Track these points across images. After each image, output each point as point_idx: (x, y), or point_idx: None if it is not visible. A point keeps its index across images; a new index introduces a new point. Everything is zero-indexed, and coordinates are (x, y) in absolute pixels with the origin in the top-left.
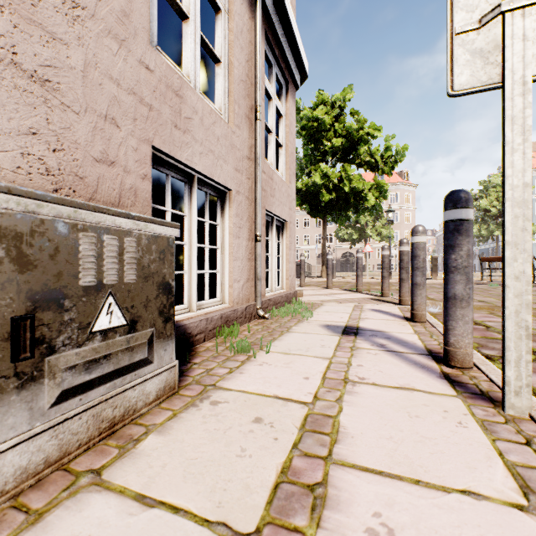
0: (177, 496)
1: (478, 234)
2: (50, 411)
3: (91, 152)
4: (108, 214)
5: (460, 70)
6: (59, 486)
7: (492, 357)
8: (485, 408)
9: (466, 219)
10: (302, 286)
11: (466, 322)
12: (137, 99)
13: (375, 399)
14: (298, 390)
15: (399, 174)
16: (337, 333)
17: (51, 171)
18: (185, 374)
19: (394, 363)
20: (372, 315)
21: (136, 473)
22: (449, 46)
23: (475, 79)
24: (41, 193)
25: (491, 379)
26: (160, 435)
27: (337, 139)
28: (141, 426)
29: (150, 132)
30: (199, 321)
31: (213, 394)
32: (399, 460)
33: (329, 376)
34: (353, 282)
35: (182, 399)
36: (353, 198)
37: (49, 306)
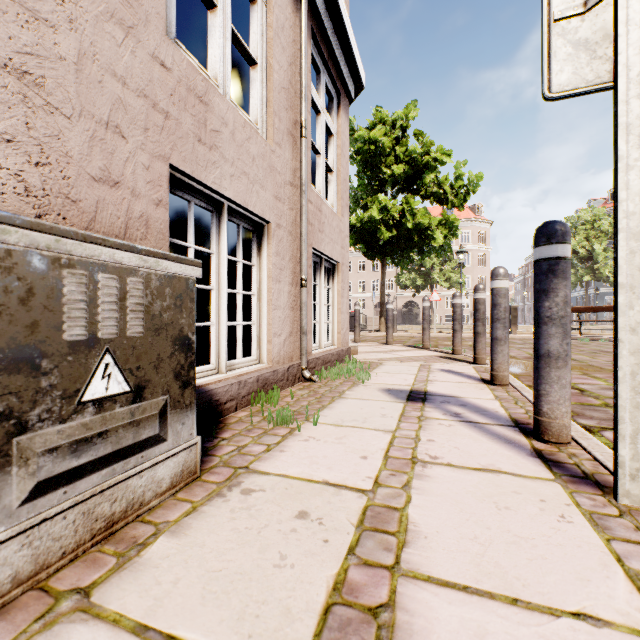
0: (191, 626)
1: None
2: (20, 510)
3: (88, 169)
4: (104, 246)
5: (559, 67)
6: (31, 613)
7: (590, 428)
8: (592, 496)
9: (562, 258)
10: (357, 341)
11: (562, 385)
12: (149, 103)
13: (452, 484)
14: (354, 474)
15: (472, 208)
16: (400, 399)
17: (32, 191)
18: (210, 453)
19: (473, 437)
20: (442, 376)
21: (137, 593)
22: (546, 36)
23: (578, 77)
24: (7, 214)
25: (595, 458)
26: (173, 538)
27: (398, 165)
28: (149, 525)
29: (166, 146)
30: (230, 385)
31: (245, 479)
32: (488, 569)
33: (393, 454)
34: (417, 337)
35: (204, 487)
36: (417, 236)
37: (19, 367)
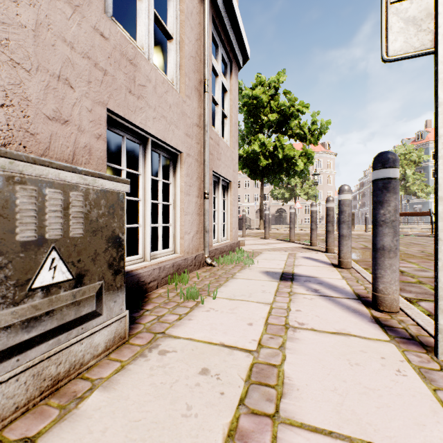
0: None
1: None
2: None
3: (43, 110)
4: (51, 167)
5: (394, 37)
6: None
7: (410, 299)
8: (418, 353)
9: (393, 178)
10: (244, 236)
11: (393, 270)
12: (92, 63)
13: (315, 345)
14: (243, 337)
15: (323, 145)
16: (275, 279)
17: None
18: (137, 322)
19: (329, 307)
20: (304, 262)
21: (73, 441)
22: (384, 14)
23: (408, 45)
24: None
25: (418, 323)
26: (105, 392)
27: (272, 114)
28: (86, 381)
29: (104, 95)
30: (152, 270)
31: (162, 342)
32: (346, 416)
33: (271, 322)
34: (285, 233)
35: (131, 349)
36: (285, 163)
37: None
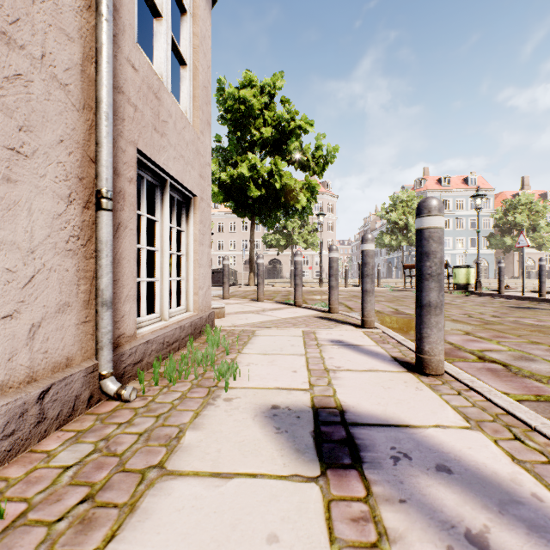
0: None
1: (389, 244)
2: None
3: None
4: None
5: None
6: None
7: None
8: None
9: None
10: (226, 298)
11: None
12: None
13: None
14: None
15: (323, 184)
16: (306, 461)
17: None
18: None
19: None
20: (342, 357)
21: None
22: None
23: None
24: None
25: None
26: None
27: (266, 128)
28: None
29: None
30: None
31: None
32: None
33: None
34: (284, 291)
35: None
36: (283, 197)
37: None
